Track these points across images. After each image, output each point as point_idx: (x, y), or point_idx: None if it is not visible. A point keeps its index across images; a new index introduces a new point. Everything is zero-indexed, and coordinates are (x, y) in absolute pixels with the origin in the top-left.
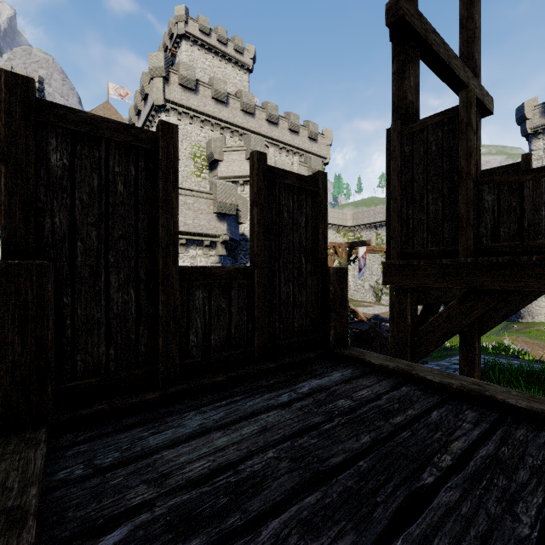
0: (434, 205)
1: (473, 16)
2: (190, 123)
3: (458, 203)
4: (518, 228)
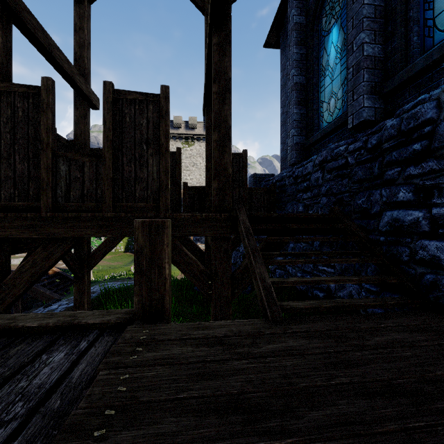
0: (21, 165)
1: (84, 29)
2: None
3: (42, 168)
4: (81, 193)
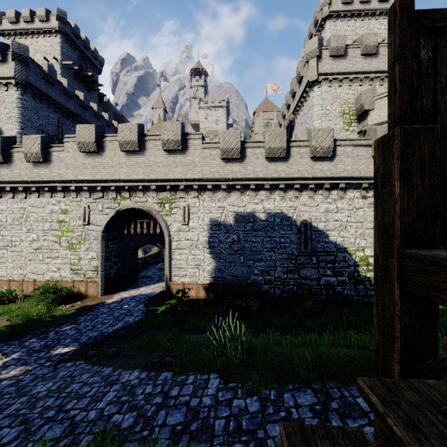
0: None
1: None
2: (339, 86)
3: None
4: None
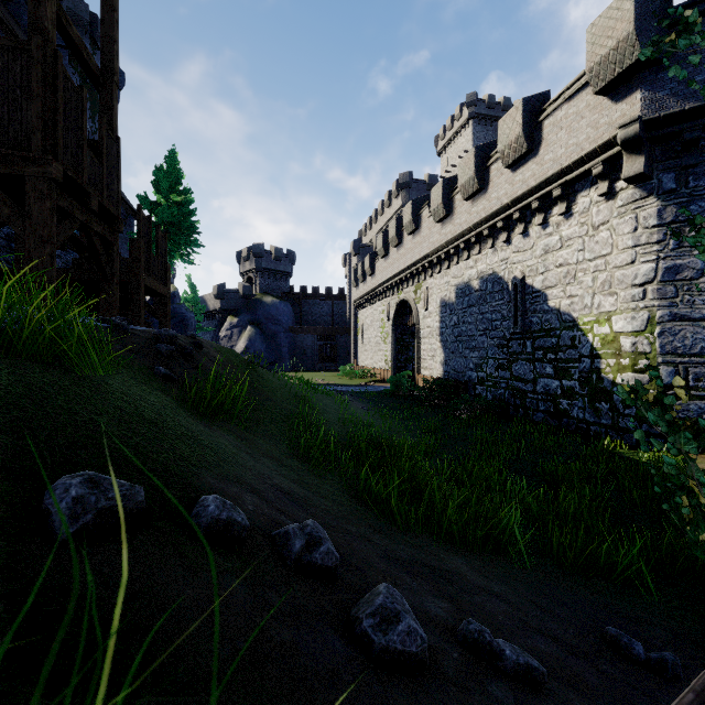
0: None
1: None
2: None
3: None
4: None
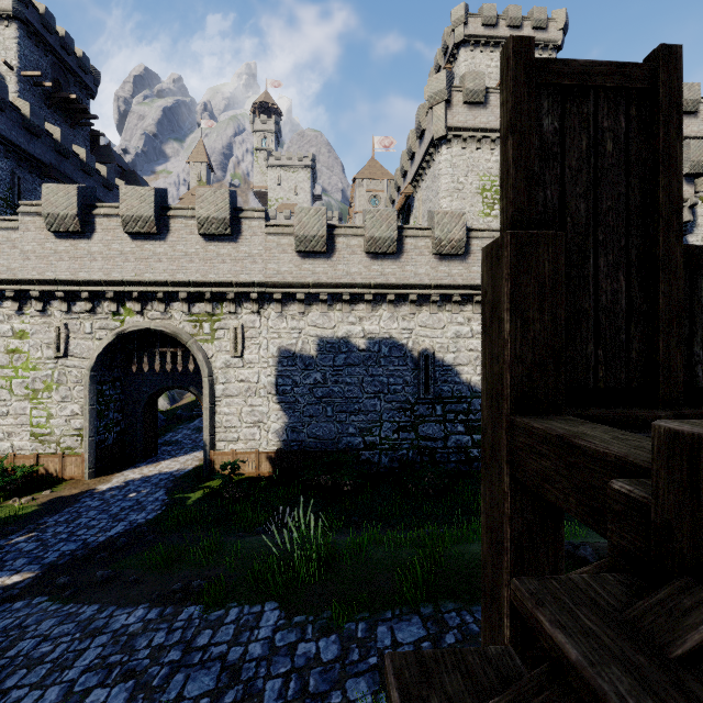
0: None
1: None
2: (477, 149)
3: None
4: None
